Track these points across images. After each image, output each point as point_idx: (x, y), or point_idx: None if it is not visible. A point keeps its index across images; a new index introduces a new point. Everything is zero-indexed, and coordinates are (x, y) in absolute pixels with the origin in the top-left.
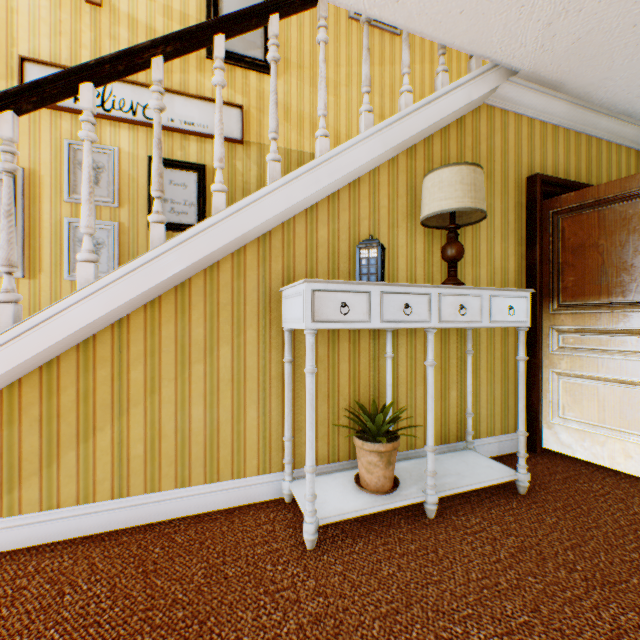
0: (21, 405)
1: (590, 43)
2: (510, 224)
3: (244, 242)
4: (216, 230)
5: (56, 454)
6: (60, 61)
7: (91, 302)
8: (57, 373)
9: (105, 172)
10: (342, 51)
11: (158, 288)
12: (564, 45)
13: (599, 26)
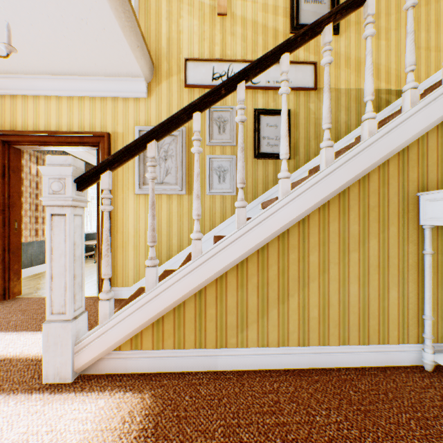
0: (247, 275)
1: None
2: None
3: (388, 157)
4: (371, 149)
5: (265, 310)
6: (203, 57)
7: (290, 206)
8: (266, 255)
9: (228, 123)
10: (391, 2)
11: (329, 195)
12: None
13: None
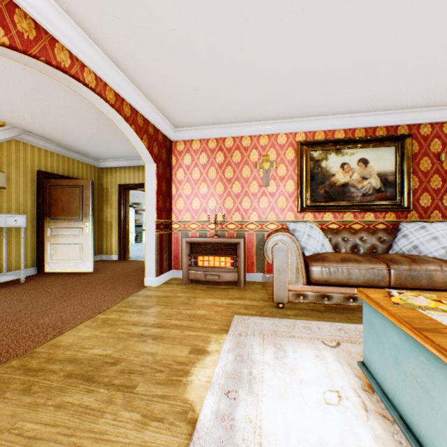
0: None
1: (55, 135)
2: (30, 187)
3: None
4: None
5: None
6: None
7: None
8: None
9: None
10: None
11: None
12: (46, 133)
13: (56, 133)
